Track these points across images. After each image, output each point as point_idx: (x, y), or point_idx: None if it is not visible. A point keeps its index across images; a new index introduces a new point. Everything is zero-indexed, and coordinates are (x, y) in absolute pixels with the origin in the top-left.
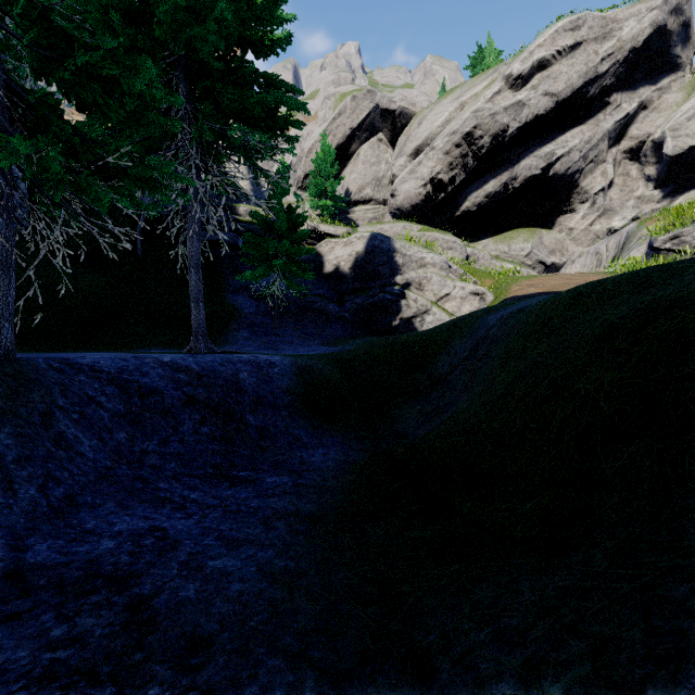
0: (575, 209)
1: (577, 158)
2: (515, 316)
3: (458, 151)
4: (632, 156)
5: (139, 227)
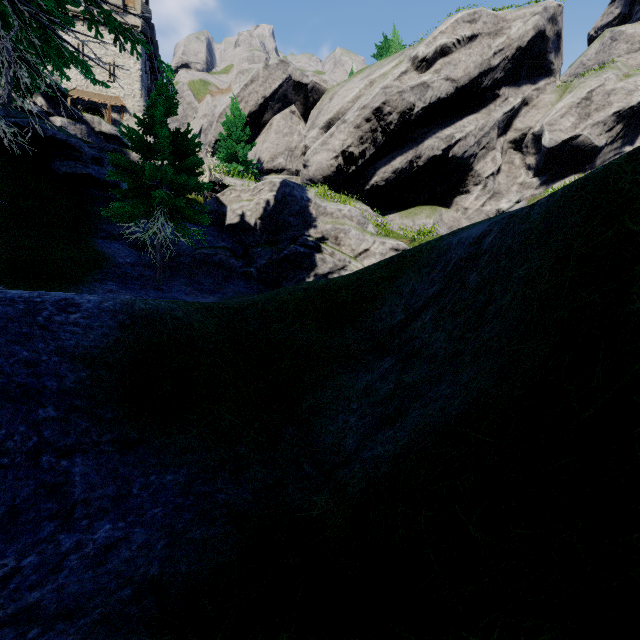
0: (469, 190)
1: (472, 142)
2: (538, 209)
3: (368, 126)
4: (516, 147)
5: None
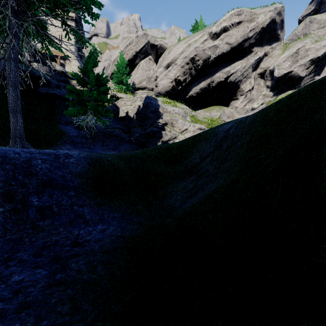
0: (238, 98)
1: (239, 74)
2: (249, 119)
3: (188, 66)
4: (261, 76)
5: None
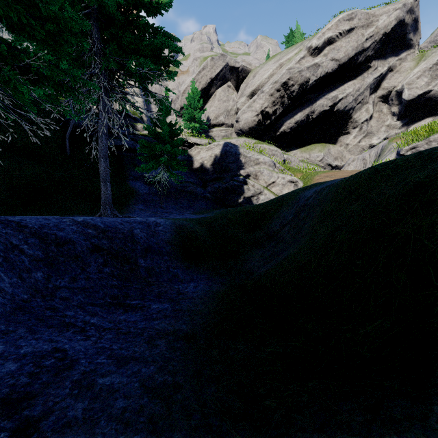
0: (349, 132)
1: (351, 100)
2: (326, 190)
3: (278, 94)
4: (384, 100)
5: (67, 134)
